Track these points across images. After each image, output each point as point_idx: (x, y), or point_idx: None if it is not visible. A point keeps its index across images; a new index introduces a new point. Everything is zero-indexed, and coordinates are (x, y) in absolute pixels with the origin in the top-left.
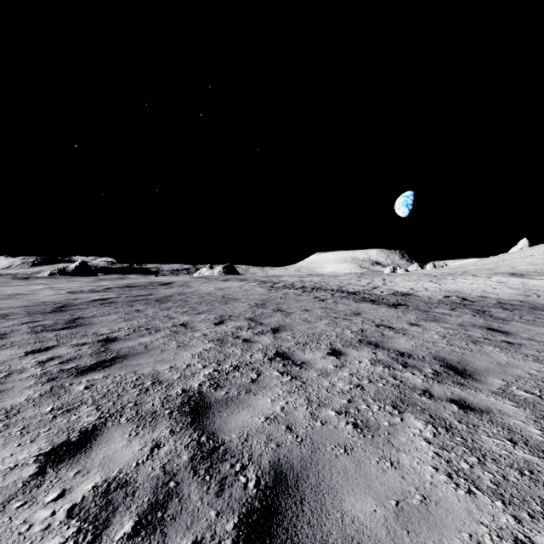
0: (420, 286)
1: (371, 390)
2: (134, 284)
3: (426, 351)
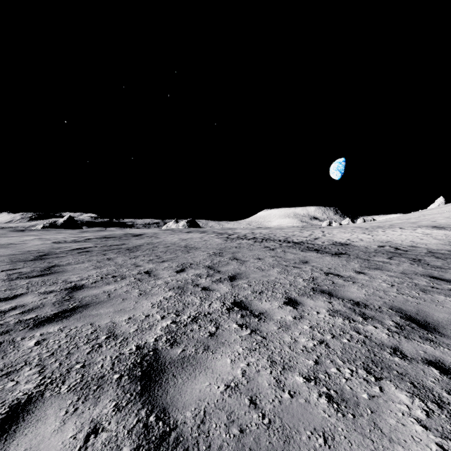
0: (355, 237)
1: (337, 348)
2: (111, 235)
3: (380, 300)
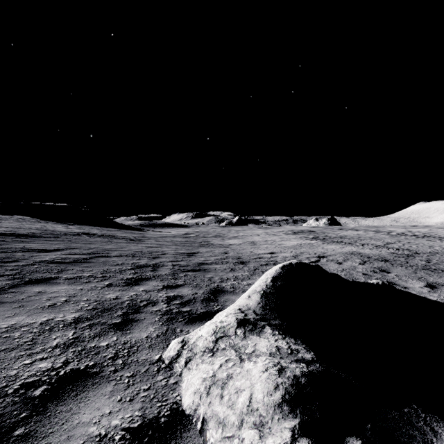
0: None
1: None
2: (294, 231)
3: None
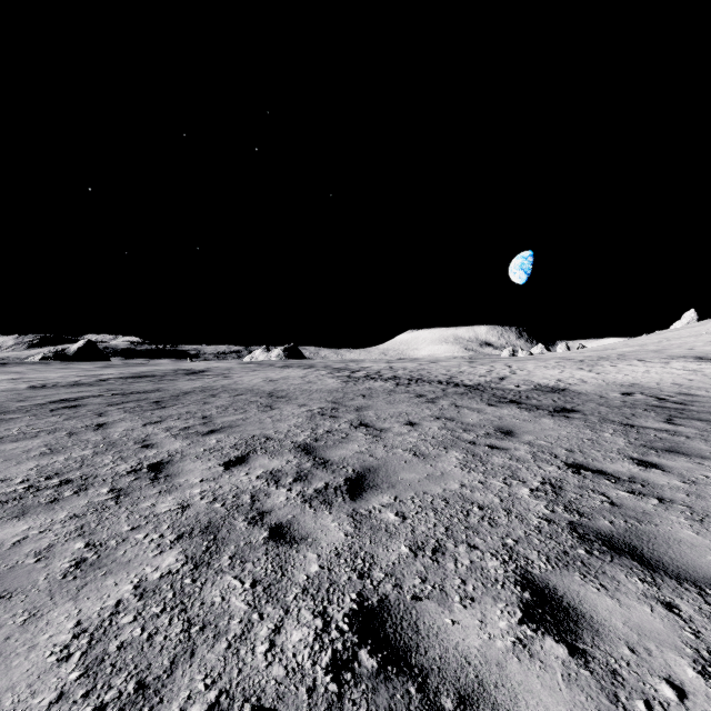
0: (569, 375)
1: None
2: (150, 372)
3: None
